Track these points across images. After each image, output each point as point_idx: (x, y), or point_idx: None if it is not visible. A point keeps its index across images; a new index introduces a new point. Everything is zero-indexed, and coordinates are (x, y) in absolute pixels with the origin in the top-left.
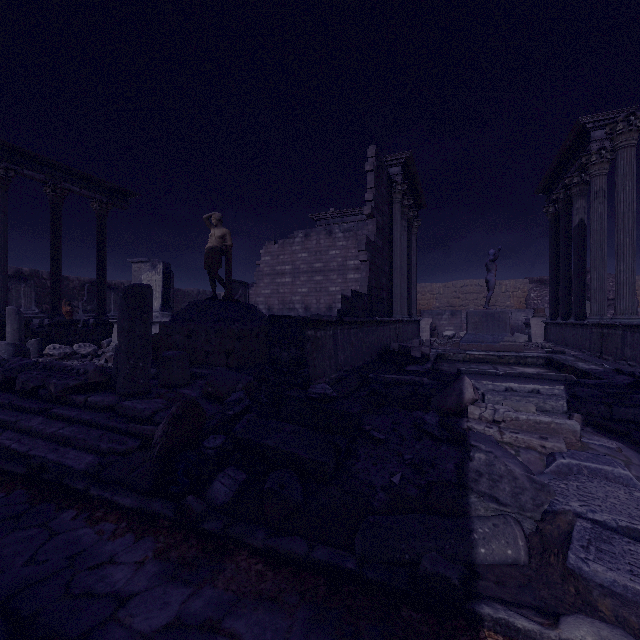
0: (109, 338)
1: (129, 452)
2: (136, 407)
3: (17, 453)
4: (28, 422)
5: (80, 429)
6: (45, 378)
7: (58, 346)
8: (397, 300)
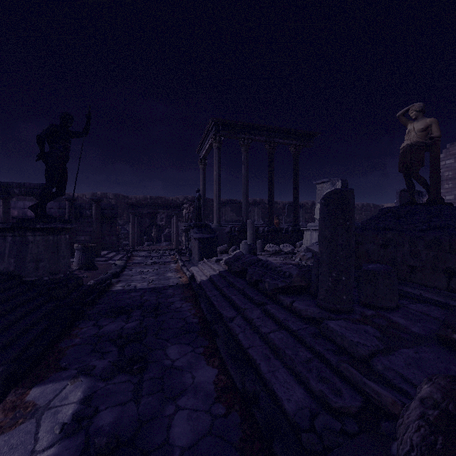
0: (300, 241)
1: (346, 412)
2: (345, 335)
3: (240, 349)
4: (250, 313)
5: (287, 339)
6: (262, 274)
7: (271, 245)
8: None
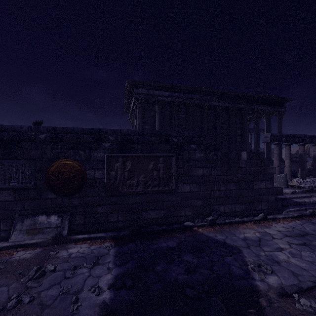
0: None
1: None
2: None
3: None
4: None
5: None
6: None
7: None
8: None
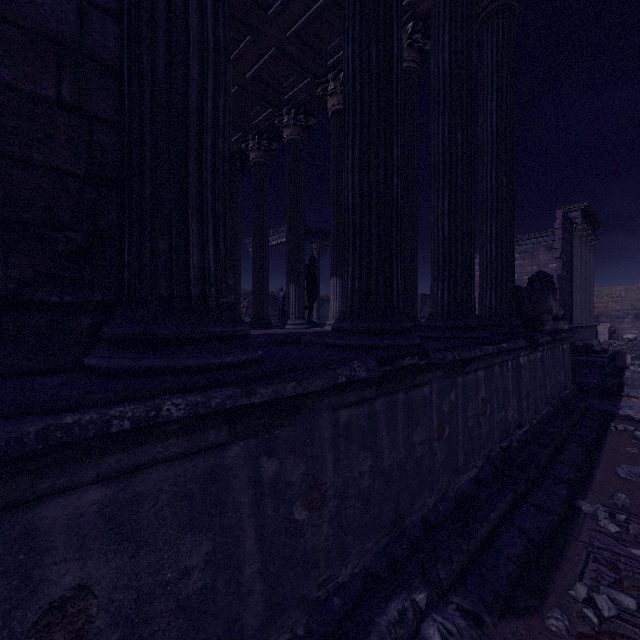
0: None
1: None
2: None
3: None
4: None
5: None
6: None
7: None
8: (577, 311)
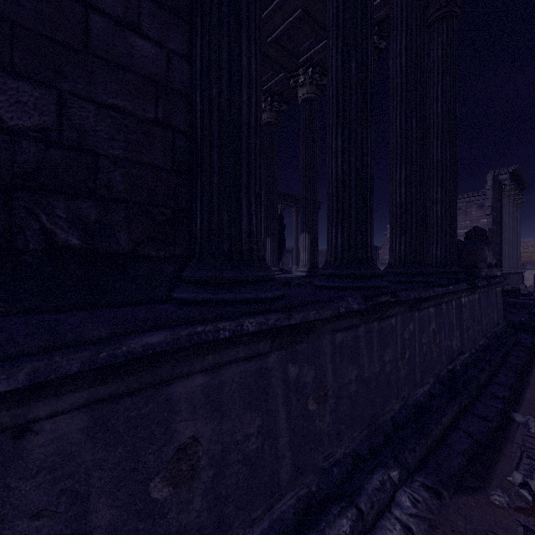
0: None
1: None
2: None
3: None
4: None
5: None
6: None
7: None
8: (505, 259)
